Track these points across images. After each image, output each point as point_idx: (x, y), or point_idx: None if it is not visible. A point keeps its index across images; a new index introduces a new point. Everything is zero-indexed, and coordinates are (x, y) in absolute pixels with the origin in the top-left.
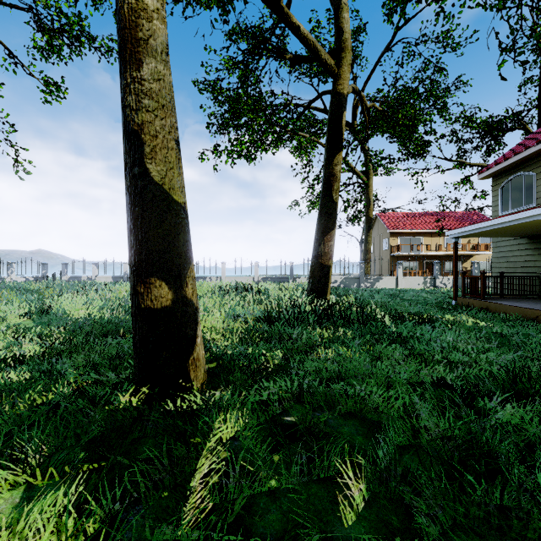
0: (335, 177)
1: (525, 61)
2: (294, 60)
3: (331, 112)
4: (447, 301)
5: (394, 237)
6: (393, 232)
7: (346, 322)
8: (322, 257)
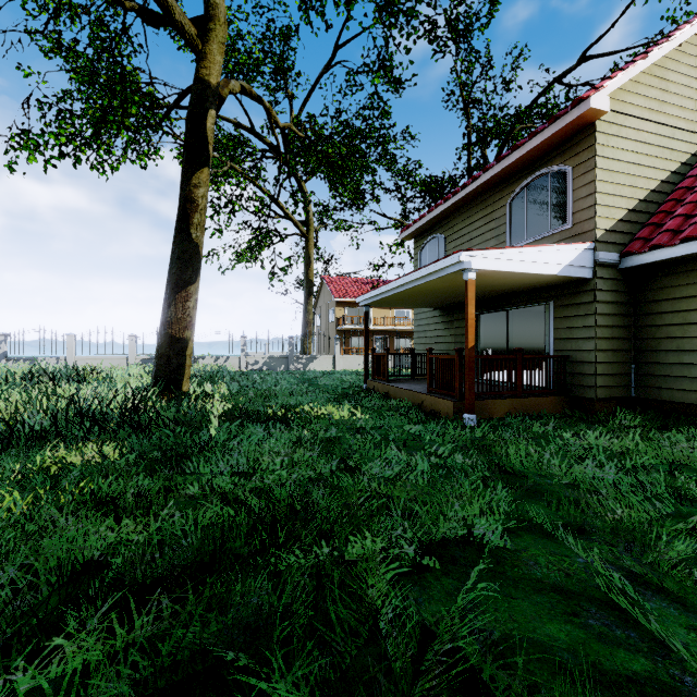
0: (194, 204)
1: (397, 79)
2: (143, 15)
3: (190, 106)
4: (363, 385)
5: (340, 306)
6: (339, 300)
7: (138, 431)
8: (173, 325)
